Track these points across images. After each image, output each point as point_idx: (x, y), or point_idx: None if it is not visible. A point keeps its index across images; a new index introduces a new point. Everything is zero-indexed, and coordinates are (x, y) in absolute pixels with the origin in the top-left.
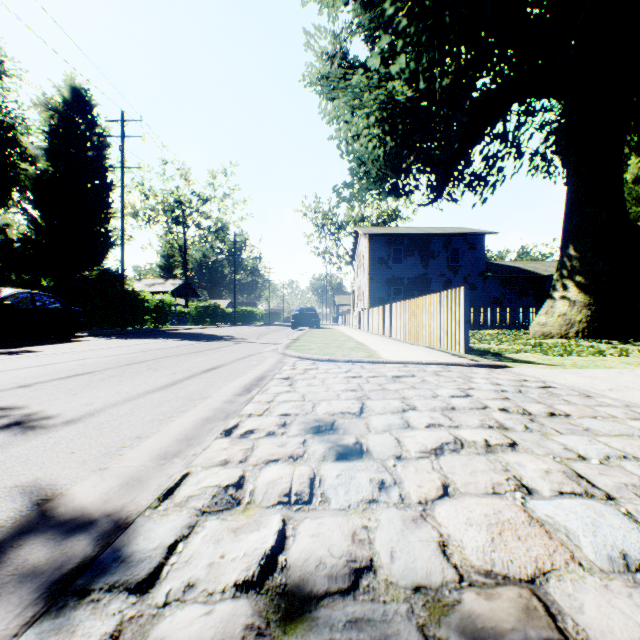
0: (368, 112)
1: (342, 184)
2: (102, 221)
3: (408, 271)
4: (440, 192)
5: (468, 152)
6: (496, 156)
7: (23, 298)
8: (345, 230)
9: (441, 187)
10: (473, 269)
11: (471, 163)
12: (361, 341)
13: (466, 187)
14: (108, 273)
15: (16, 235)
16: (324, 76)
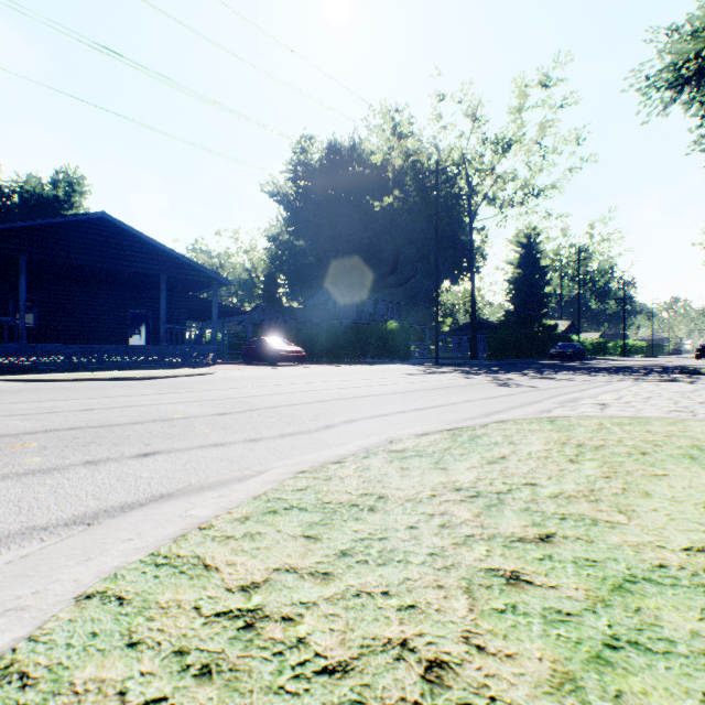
0: None
1: None
2: (546, 297)
3: None
4: None
5: None
6: None
7: (577, 346)
8: None
9: None
10: None
11: None
12: None
13: None
14: (548, 326)
15: (504, 311)
16: None
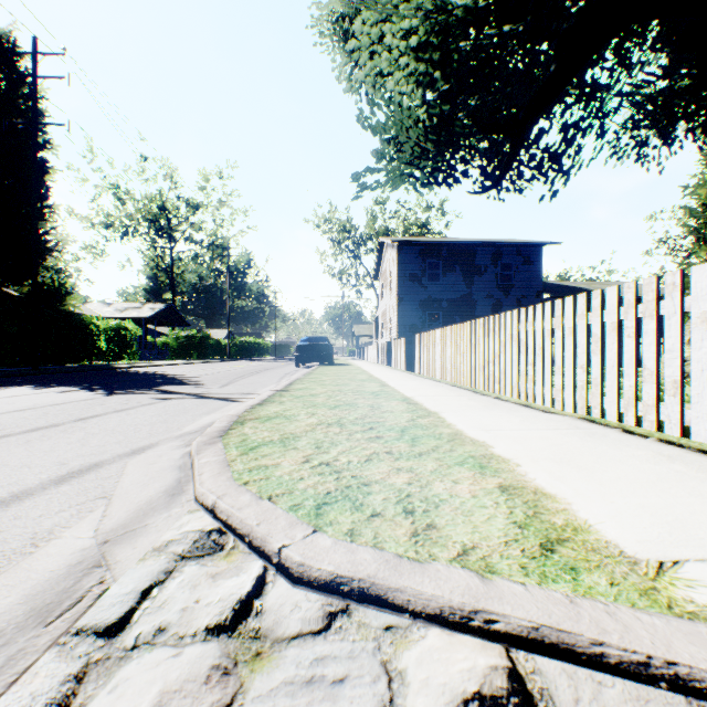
0: (407, 28)
1: (364, 170)
2: (29, 215)
3: (448, 291)
4: (503, 172)
5: (547, 111)
6: (578, 126)
7: None
8: (366, 245)
9: (505, 165)
10: (529, 289)
11: (548, 131)
12: (410, 396)
13: (535, 170)
14: (40, 288)
15: None
16: (340, 17)
